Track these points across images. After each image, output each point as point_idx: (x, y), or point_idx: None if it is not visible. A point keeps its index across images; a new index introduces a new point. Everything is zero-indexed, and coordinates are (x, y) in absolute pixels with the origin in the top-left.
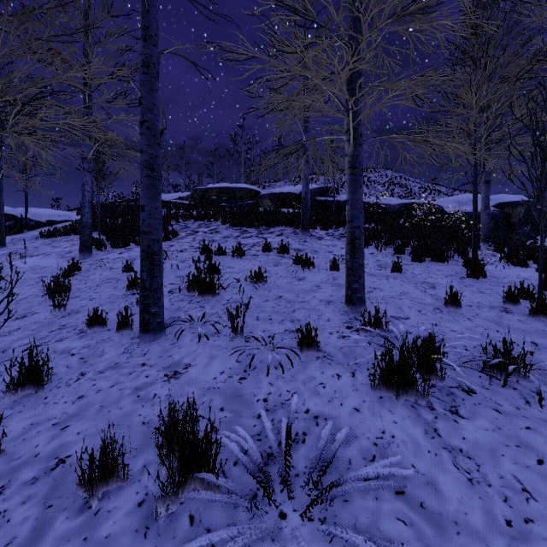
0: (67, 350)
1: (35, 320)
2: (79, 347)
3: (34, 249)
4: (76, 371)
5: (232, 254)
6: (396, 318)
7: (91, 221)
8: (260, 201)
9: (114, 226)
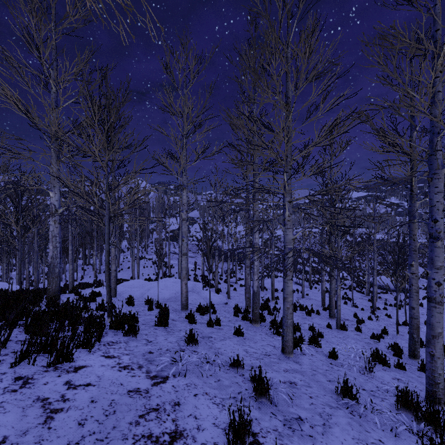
0: None
1: None
2: None
3: None
4: None
5: None
6: (274, 346)
7: None
8: None
9: None
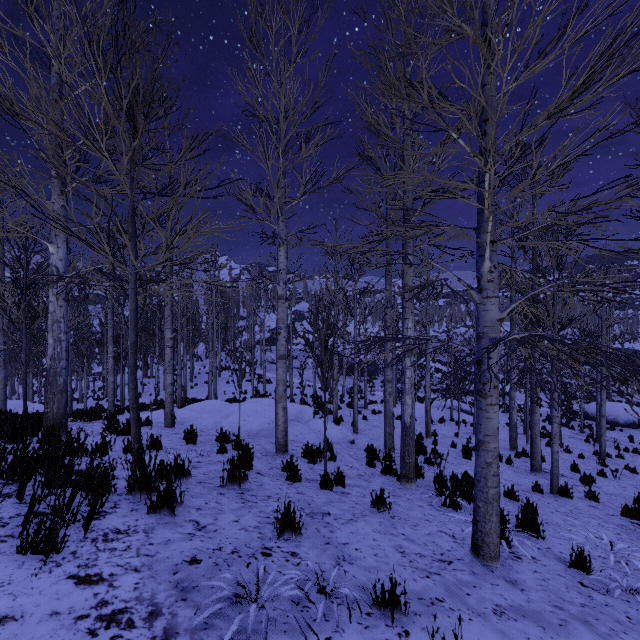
0: None
1: None
2: None
3: None
4: None
5: None
6: (453, 536)
7: None
8: None
9: None
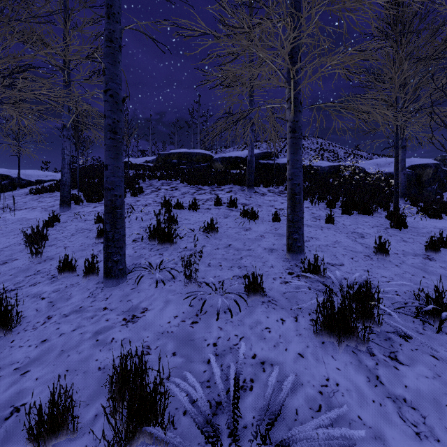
0: (39, 294)
1: (14, 266)
2: (49, 291)
3: (23, 204)
4: (44, 314)
5: (189, 208)
6: (331, 265)
7: (70, 180)
8: (213, 163)
9: (91, 185)
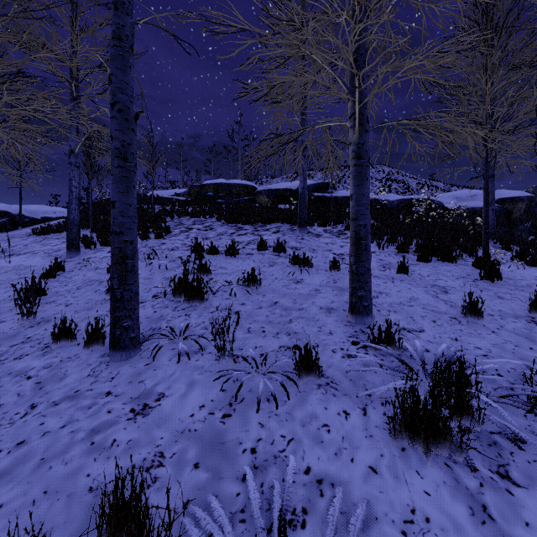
0: (24, 372)
1: None
2: (38, 367)
3: (23, 247)
4: (27, 401)
5: (226, 253)
6: (408, 330)
7: (79, 218)
8: (256, 197)
9: (107, 223)
